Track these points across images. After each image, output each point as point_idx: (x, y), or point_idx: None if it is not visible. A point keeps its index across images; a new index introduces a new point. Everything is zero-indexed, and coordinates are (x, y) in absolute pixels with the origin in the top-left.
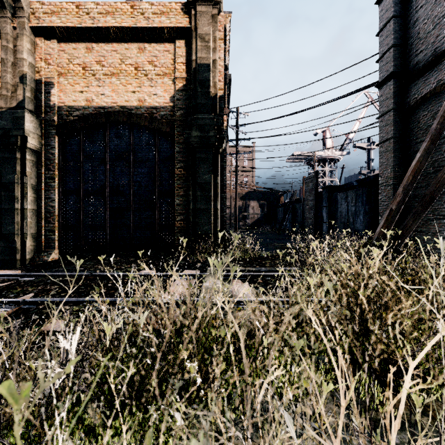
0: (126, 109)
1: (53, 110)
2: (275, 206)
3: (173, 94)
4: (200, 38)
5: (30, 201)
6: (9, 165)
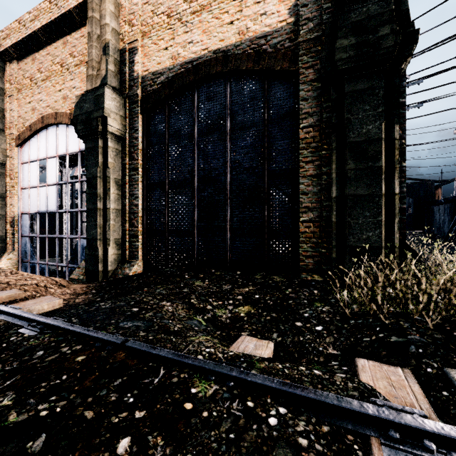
0: (220, 53)
1: (136, 82)
2: (430, 203)
3: (294, 2)
4: None
5: (113, 199)
6: (92, 156)
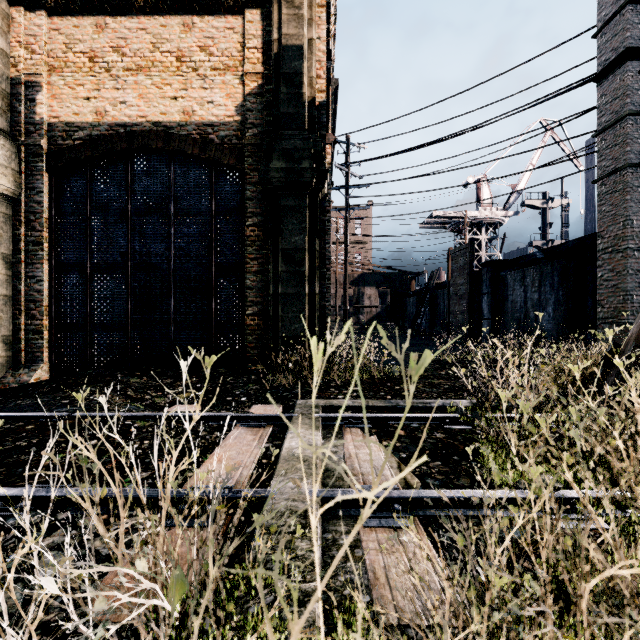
0: (162, 127)
1: (39, 129)
2: (403, 295)
3: (241, 102)
4: (286, 2)
5: None
6: None
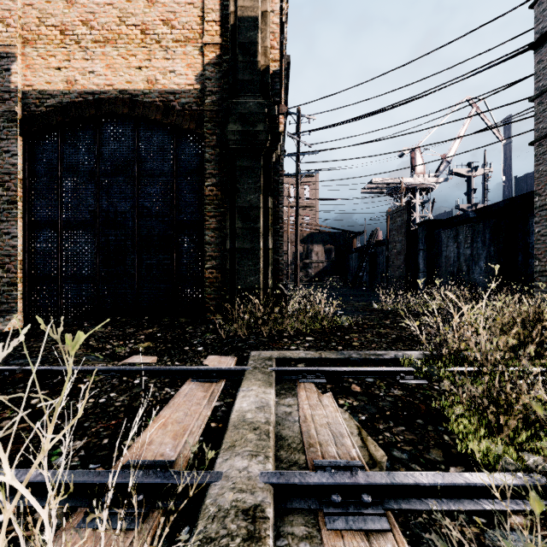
0: (127, 95)
1: (14, 96)
2: (346, 252)
3: (200, 71)
4: None
5: None
6: None
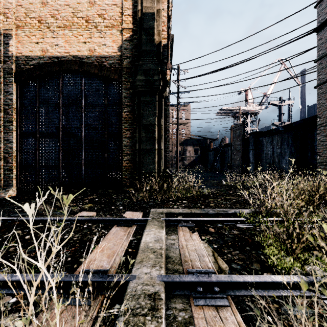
0: (77, 58)
1: (11, 59)
2: (207, 150)
3: (121, 44)
4: None
5: None
6: None
